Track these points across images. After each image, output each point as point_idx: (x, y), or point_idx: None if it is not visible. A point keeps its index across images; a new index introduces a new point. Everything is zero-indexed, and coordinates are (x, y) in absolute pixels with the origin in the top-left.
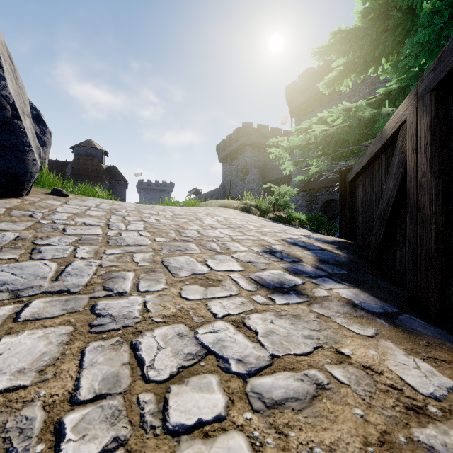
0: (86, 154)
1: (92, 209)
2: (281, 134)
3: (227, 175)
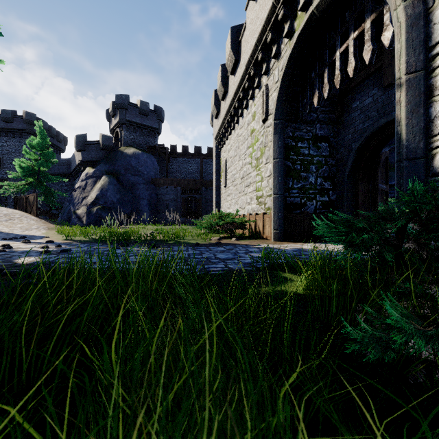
0: None
1: None
2: None
3: None
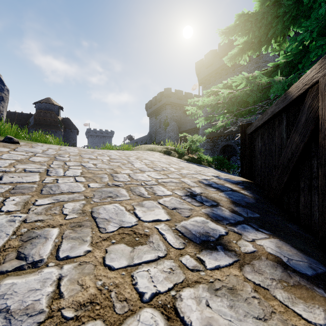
0: (46, 108)
1: (37, 155)
2: (192, 97)
3: (153, 126)
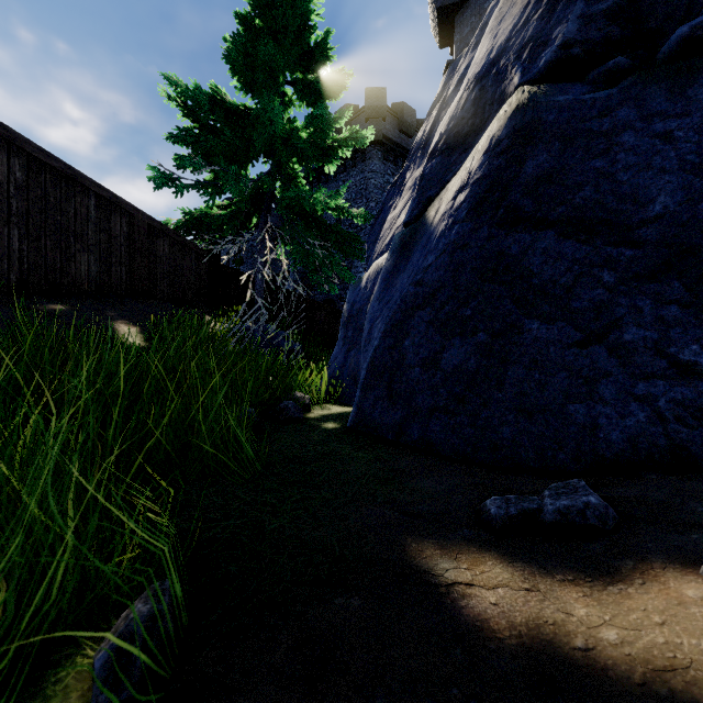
0: None
1: None
2: None
3: None
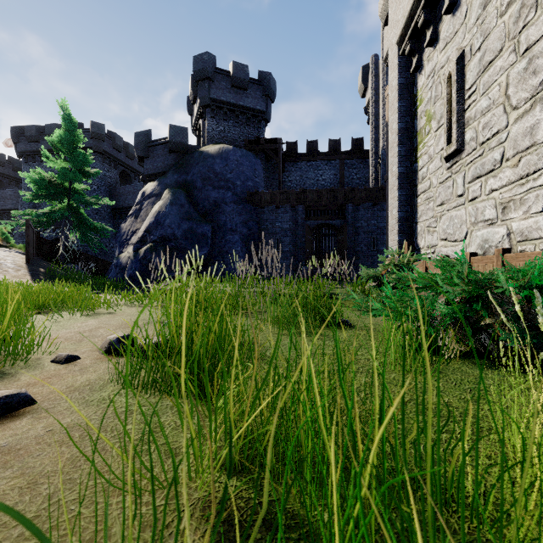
0: None
1: None
2: (5, 160)
3: None
